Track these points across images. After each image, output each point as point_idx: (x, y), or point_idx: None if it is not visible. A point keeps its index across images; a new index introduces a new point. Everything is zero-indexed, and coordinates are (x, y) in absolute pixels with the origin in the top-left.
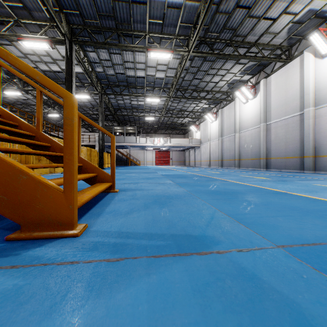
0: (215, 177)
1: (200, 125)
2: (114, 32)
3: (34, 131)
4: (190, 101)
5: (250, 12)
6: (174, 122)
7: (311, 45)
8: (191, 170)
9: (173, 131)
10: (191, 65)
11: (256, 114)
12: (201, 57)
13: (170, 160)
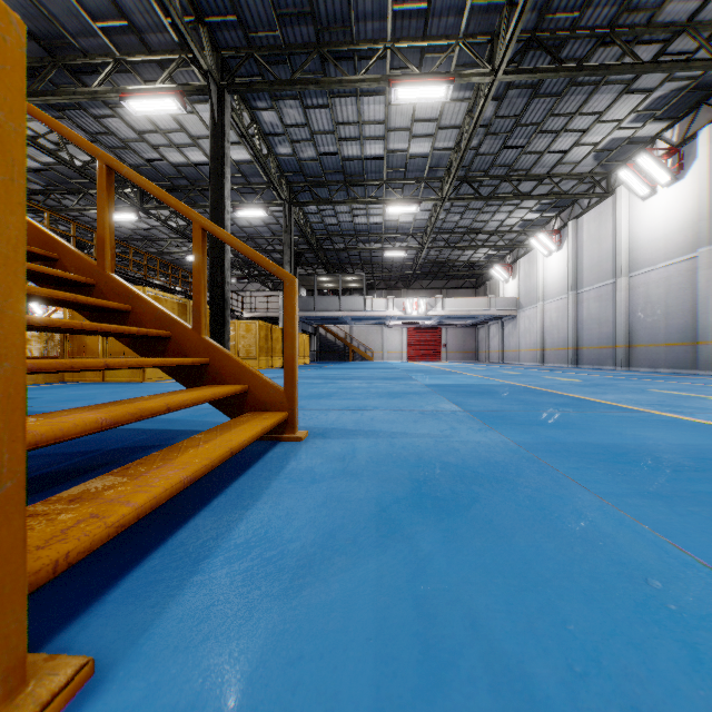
0: (578, 395)
1: (515, 264)
2: (313, 53)
3: (93, 271)
4: (493, 206)
5: None
6: (453, 261)
7: None
8: (499, 374)
9: (449, 282)
10: (498, 113)
11: (683, 224)
12: (526, 89)
13: (443, 349)
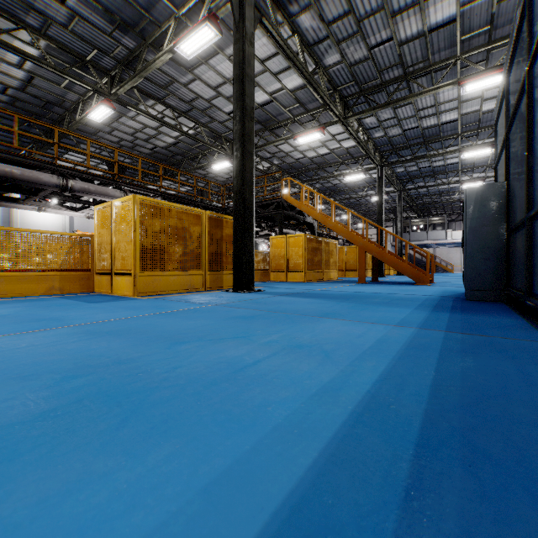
0: None
1: None
2: (422, 145)
3: (394, 255)
4: None
5: None
6: None
7: None
8: None
9: None
10: None
11: None
12: None
13: None
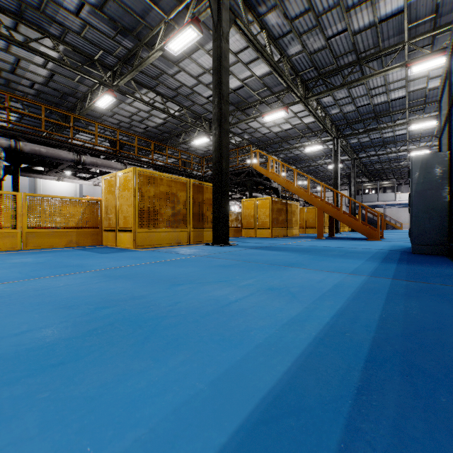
0: None
1: None
2: (373, 119)
3: (348, 214)
4: None
5: None
6: None
7: None
8: None
9: None
10: None
11: None
12: None
13: None
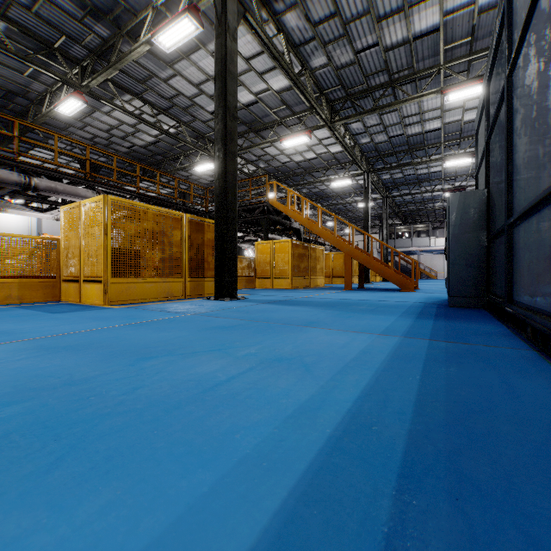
0: None
1: None
2: (407, 153)
3: (380, 261)
4: None
5: None
6: None
7: None
8: None
9: None
10: None
11: None
12: None
13: None
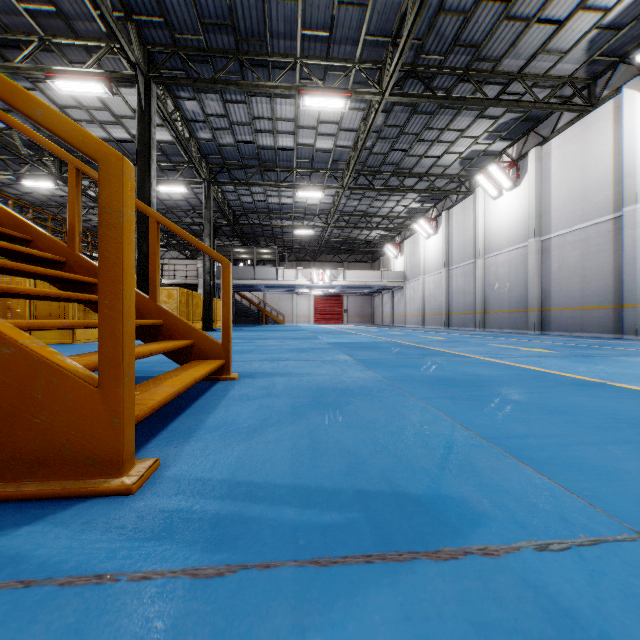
0: (438, 348)
1: (403, 244)
2: (233, 58)
3: (64, 251)
4: (385, 196)
5: (510, 9)
6: (353, 239)
7: (637, 75)
8: (387, 334)
9: (350, 256)
10: (386, 123)
11: (520, 220)
12: (407, 107)
13: (345, 314)
